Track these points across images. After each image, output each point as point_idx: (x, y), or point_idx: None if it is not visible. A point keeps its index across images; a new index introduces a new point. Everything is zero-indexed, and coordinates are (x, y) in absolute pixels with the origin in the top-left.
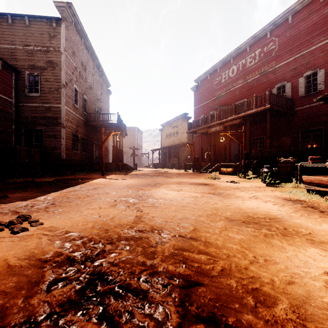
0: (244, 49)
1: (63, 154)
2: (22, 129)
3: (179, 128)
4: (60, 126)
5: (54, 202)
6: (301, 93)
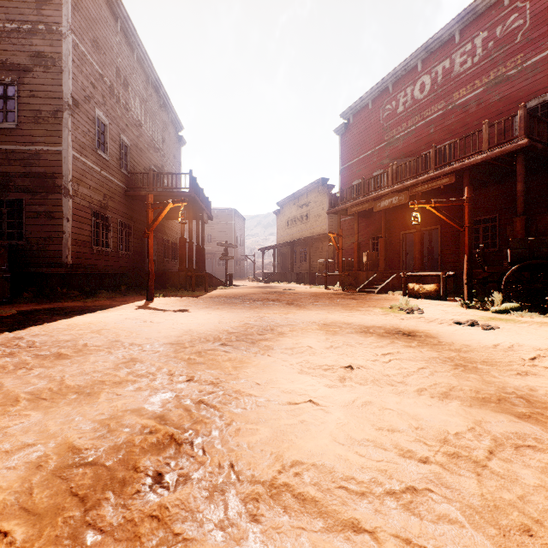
0: (447, 40)
1: (66, 252)
2: None
3: (311, 208)
4: (61, 194)
5: None
6: None
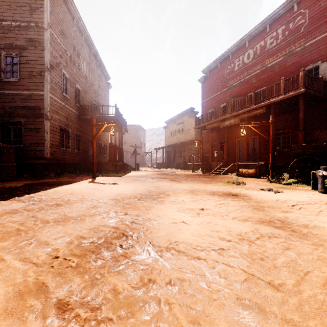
0: (262, 29)
1: (46, 151)
2: None
3: (185, 125)
4: (43, 118)
5: None
6: None
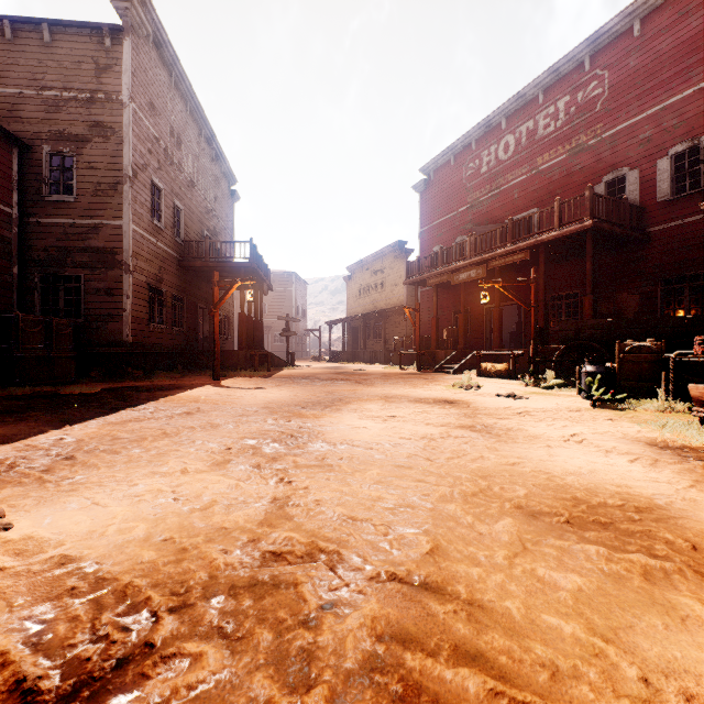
0: (531, 99)
1: (127, 330)
2: (35, 276)
3: (387, 275)
4: (121, 270)
5: (76, 452)
6: (662, 193)
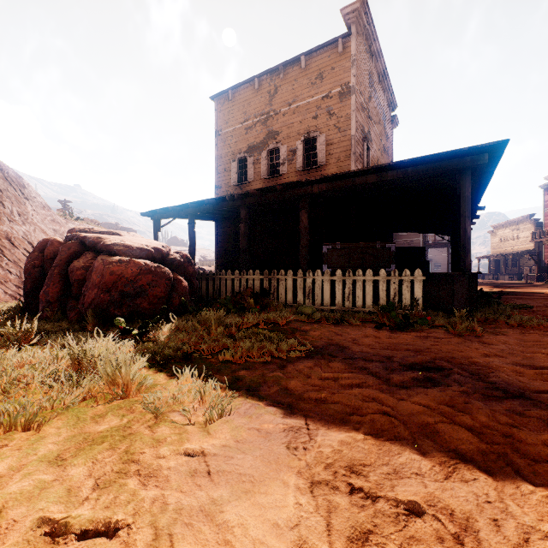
0: None
1: None
2: None
3: (521, 232)
4: None
5: None
6: None
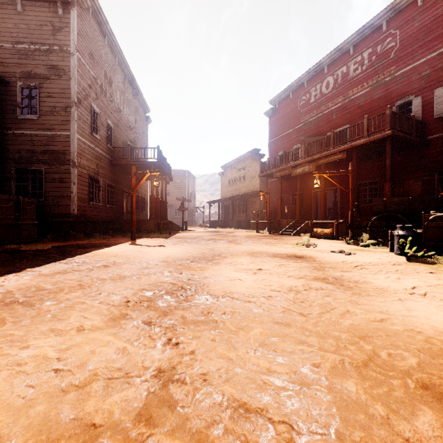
0: (345, 52)
1: (73, 206)
2: (12, 170)
3: (247, 171)
4: (69, 165)
5: None
6: (438, 111)
